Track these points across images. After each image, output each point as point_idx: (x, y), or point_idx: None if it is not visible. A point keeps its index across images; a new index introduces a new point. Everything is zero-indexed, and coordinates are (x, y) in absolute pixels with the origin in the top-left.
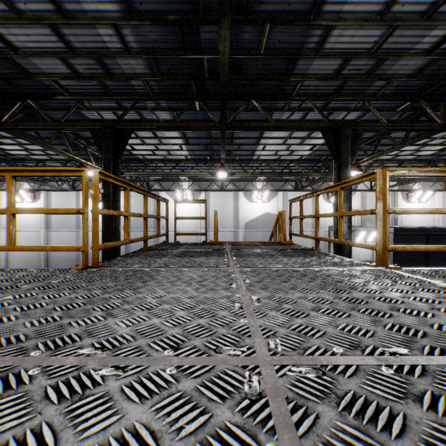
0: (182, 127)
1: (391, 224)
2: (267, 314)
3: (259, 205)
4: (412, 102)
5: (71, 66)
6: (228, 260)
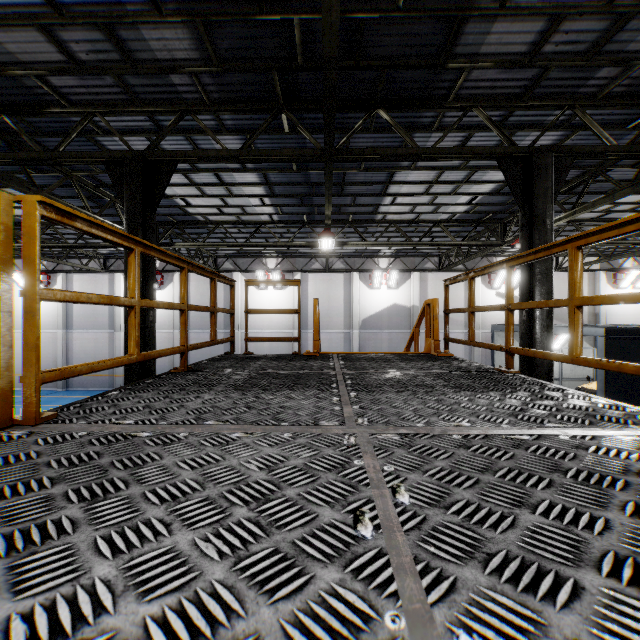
0: (258, 157)
1: (589, 322)
2: None
3: (383, 292)
4: None
5: (63, 46)
6: (340, 400)
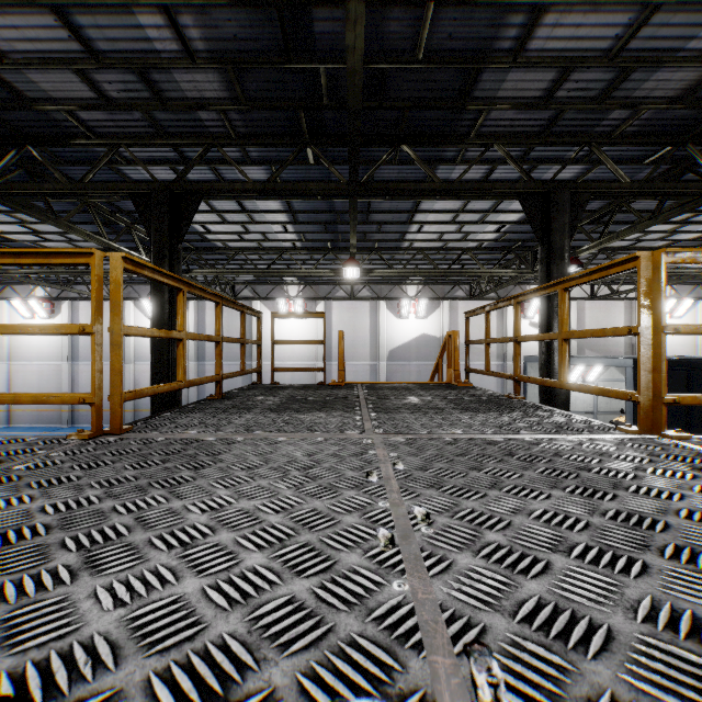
0: (284, 190)
1: (626, 353)
2: (452, 564)
3: (412, 322)
4: (672, 148)
5: (96, 86)
6: (361, 418)
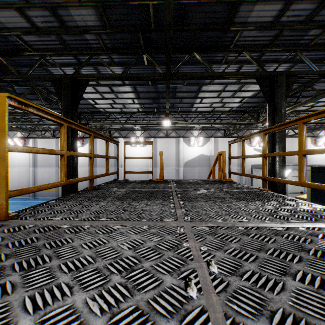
0: (131, 77)
1: None
2: None
3: (196, 148)
4: None
5: (29, 19)
6: (174, 206)
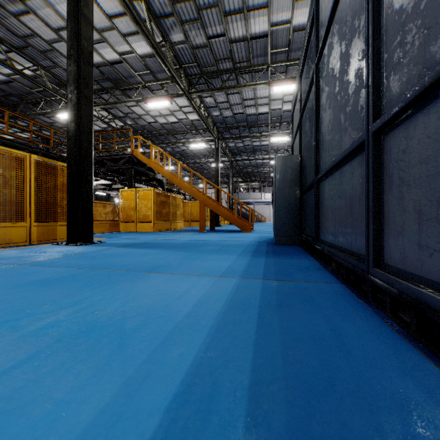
0: None
1: None
2: None
3: None
4: None
5: None
6: None
